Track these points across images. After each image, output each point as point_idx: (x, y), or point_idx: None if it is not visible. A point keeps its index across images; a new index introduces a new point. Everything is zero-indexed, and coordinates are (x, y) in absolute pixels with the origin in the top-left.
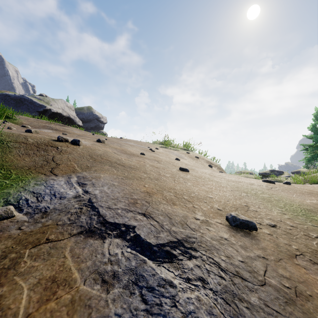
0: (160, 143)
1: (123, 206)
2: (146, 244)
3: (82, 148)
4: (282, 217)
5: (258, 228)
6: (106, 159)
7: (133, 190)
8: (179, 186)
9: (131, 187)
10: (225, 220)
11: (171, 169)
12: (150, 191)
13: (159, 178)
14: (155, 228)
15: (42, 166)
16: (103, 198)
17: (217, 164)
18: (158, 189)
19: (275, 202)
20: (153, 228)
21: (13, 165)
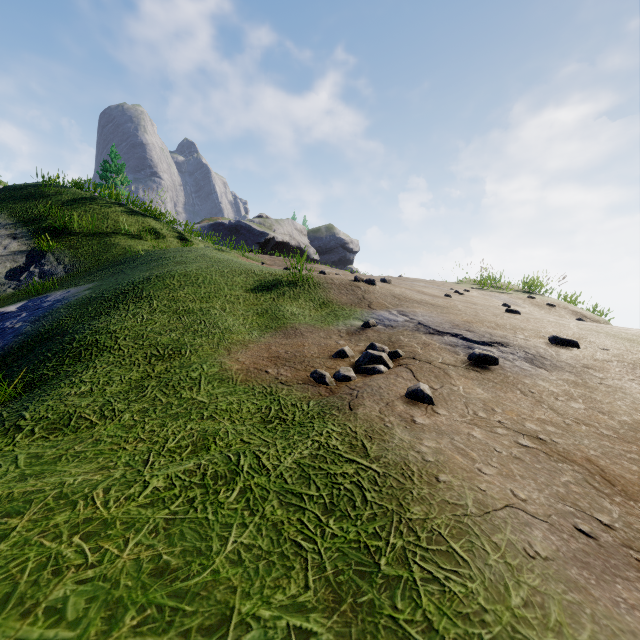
0: (472, 283)
1: (448, 326)
2: (472, 340)
3: (380, 289)
4: (628, 348)
5: (583, 348)
6: (410, 299)
7: (452, 320)
8: (501, 321)
9: (450, 318)
10: (547, 341)
11: (492, 310)
12: (469, 321)
13: (478, 315)
14: (478, 336)
15: (359, 303)
16: (429, 322)
17: (601, 318)
18: (478, 321)
19: (638, 341)
20: (476, 336)
21: (338, 302)
